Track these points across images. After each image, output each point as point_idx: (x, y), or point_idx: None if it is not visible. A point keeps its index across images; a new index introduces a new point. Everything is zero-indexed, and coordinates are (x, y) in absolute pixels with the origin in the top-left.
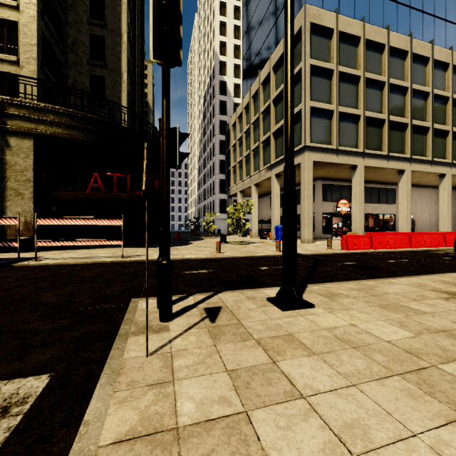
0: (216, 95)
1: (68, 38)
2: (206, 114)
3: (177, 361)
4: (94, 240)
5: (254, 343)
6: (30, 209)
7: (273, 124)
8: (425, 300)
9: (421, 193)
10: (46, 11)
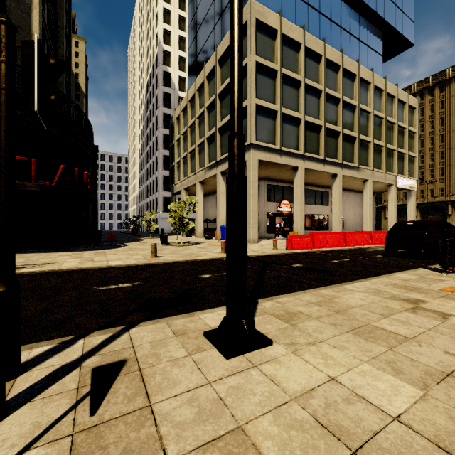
0: (159, 86)
1: None
2: (149, 105)
3: None
4: None
5: None
6: None
7: (219, 119)
8: (394, 314)
9: (348, 196)
10: None
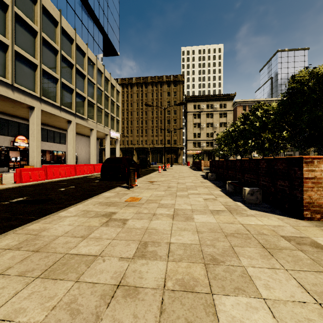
0: None
1: None
2: None
3: None
4: None
5: None
6: None
7: None
8: (92, 233)
9: (81, 139)
10: None
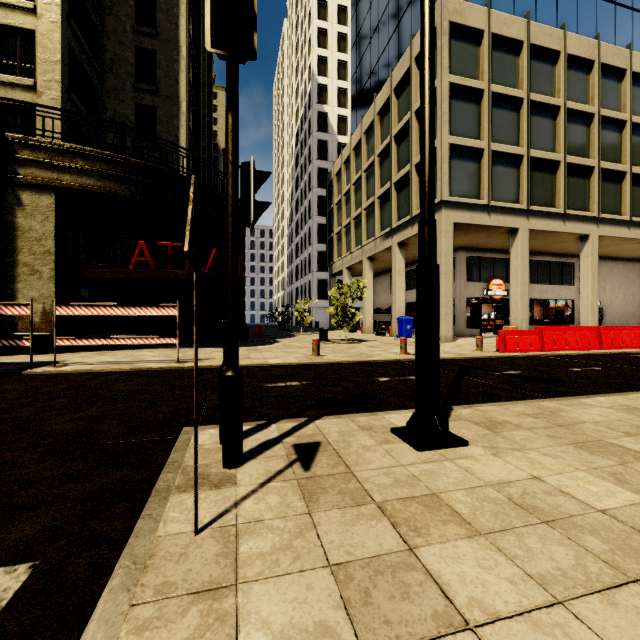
0: (313, 133)
1: (106, 54)
2: (300, 159)
3: (245, 544)
4: (137, 337)
5: (374, 509)
6: (50, 293)
7: (395, 170)
8: None
9: (612, 269)
10: (75, 14)
